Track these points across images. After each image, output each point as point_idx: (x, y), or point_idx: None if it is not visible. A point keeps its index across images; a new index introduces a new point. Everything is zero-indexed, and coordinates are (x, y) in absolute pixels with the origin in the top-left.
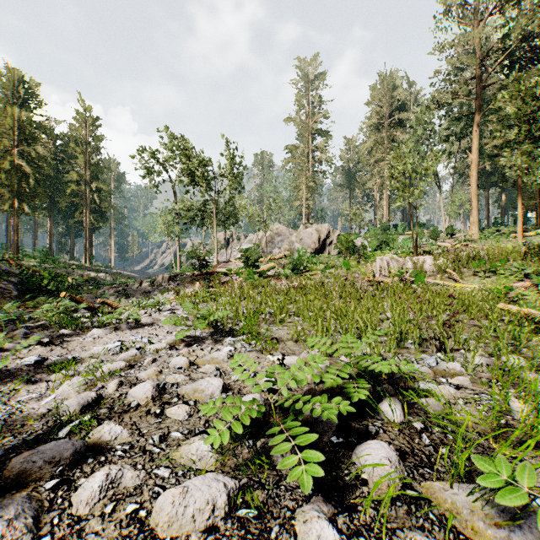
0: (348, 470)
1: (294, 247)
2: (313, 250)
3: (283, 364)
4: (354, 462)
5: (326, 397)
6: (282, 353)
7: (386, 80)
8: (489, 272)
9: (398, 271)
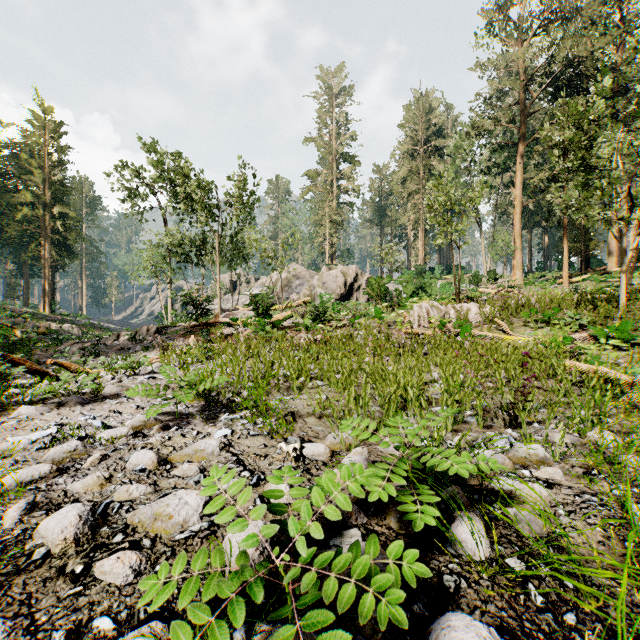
0: None
1: (316, 293)
2: (338, 296)
3: (302, 457)
4: None
5: (376, 541)
6: (300, 436)
7: (422, 100)
8: (541, 323)
9: (440, 321)
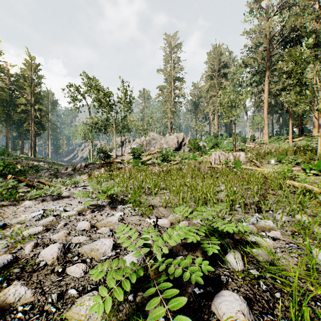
0: (209, 320)
1: (163, 147)
2: (174, 148)
3: (157, 225)
4: (214, 312)
5: (190, 258)
6: (156, 216)
7: (216, 49)
8: (277, 162)
9: (225, 161)
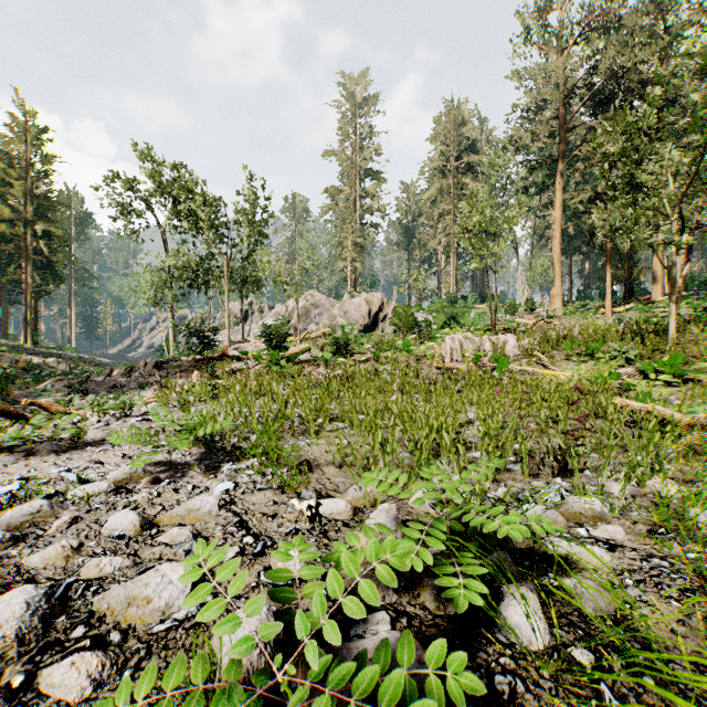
0: None
1: (337, 323)
2: (362, 326)
3: (319, 516)
4: None
5: (411, 641)
6: (317, 489)
7: (454, 112)
8: (585, 356)
9: (475, 354)
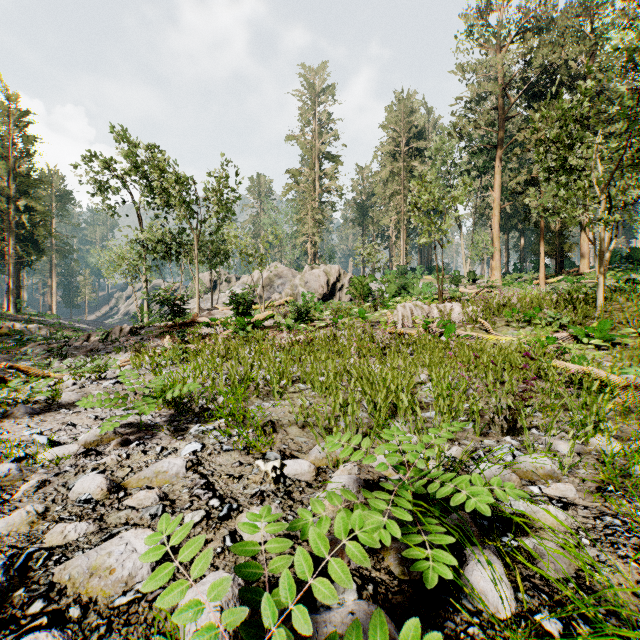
0: None
1: (298, 292)
2: (321, 295)
3: (283, 477)
4: None
5: (384, 623)
6: (281, 450)
7: (404, 102)
8: (523, 322)
9: (424, 320)
